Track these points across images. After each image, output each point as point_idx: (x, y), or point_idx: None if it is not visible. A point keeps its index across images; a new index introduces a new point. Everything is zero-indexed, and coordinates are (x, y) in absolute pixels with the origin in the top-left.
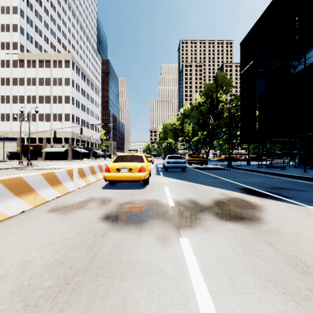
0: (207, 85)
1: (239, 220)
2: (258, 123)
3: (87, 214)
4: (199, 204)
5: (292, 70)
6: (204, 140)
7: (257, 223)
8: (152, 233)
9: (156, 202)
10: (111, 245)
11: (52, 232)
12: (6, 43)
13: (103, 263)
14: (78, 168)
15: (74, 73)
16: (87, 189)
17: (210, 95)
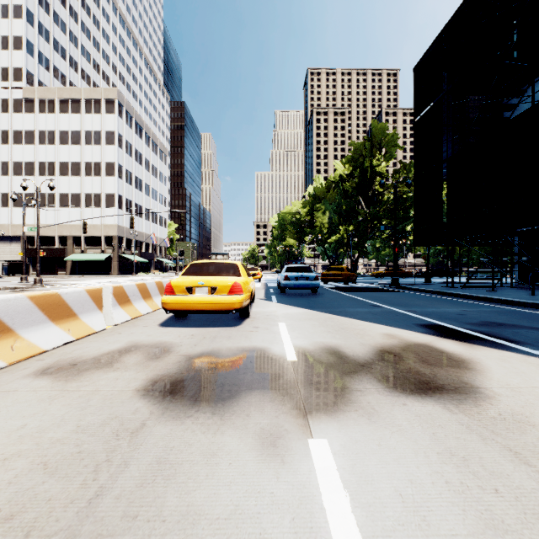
0: (355, 145)
1: (433, 394)
2: (447, 208)
3: (115, 381)
4: (346, 356)
5: (506, 115)
6: (350, 240)
7: (472, 399)
8: (248, 426)
9: (260, 352)
10: (148, 460)
11: (23, 425)
12: (1, 70)
13: (117, 518)
14: (113, 288)
15: (122, 123)
16: (130, 327)
17: (360, 162)
